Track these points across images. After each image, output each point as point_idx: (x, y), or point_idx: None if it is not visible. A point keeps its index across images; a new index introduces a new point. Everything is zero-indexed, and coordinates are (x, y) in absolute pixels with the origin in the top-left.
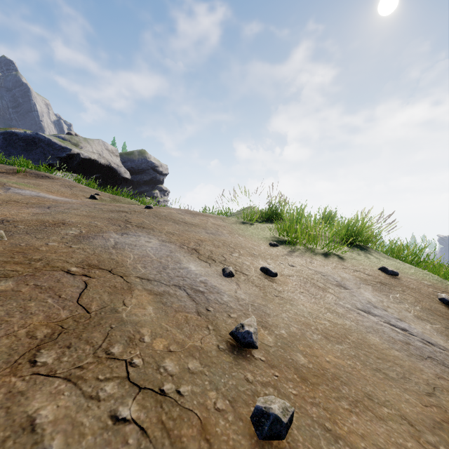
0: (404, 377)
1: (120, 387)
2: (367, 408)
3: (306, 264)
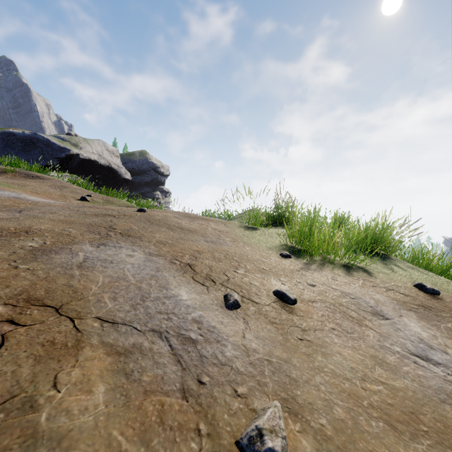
0: None
1: None
2: None
3: (328, 281)
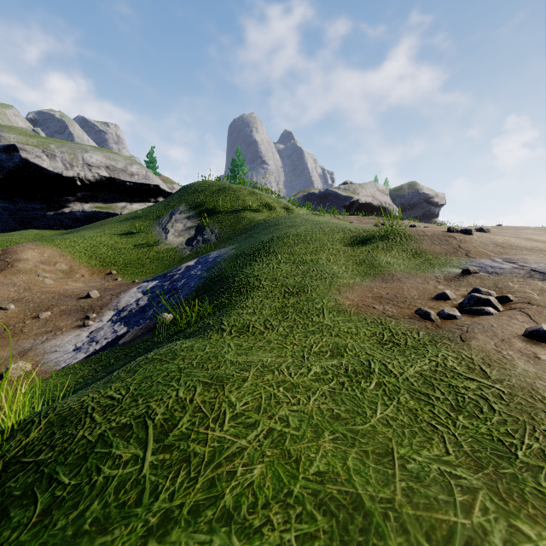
0: None
1: None
2: None
3: None
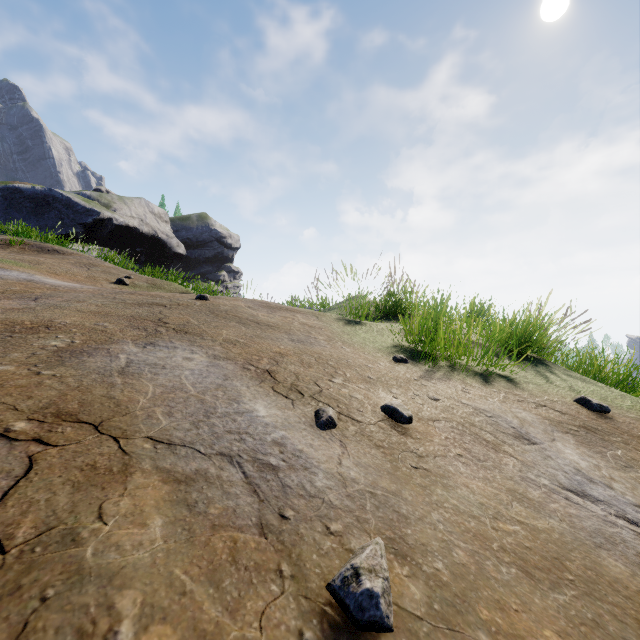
0: None
1: None
2: None
3: (456, 394)
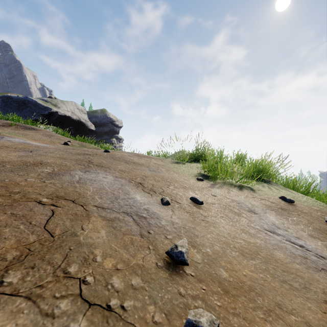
0: (305, 287)
1: (73, 304)
2: (279, 317)
3: (224, 194)
